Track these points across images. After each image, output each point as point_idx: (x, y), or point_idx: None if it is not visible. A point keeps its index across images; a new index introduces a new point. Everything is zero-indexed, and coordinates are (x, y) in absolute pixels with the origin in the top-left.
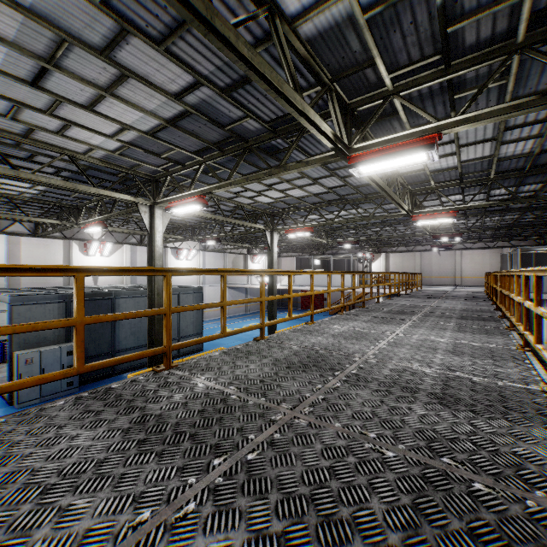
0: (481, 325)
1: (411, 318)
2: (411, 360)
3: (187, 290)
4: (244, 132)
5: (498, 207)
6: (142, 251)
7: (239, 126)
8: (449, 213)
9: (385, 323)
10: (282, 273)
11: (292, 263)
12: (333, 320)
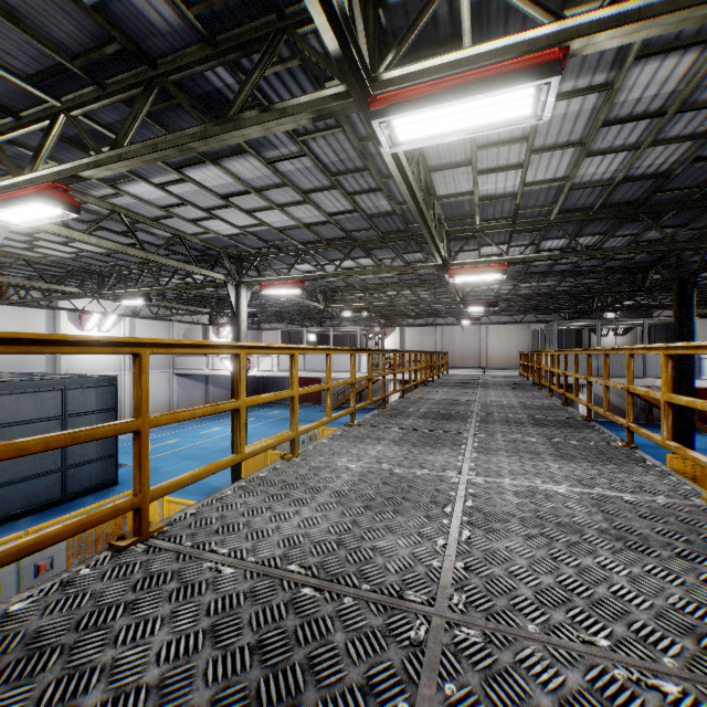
0: (579, 438)
1: (467, 428)
2: (569, 604)
3: (84, 381)
4: (139, 30)
5: (541, 268)
6: (4, 314)
7: (124, 8)
8: (498, 266)
9: (431, 444)
10: (214, 349)
11: (278, 339)
12: (338, 444)
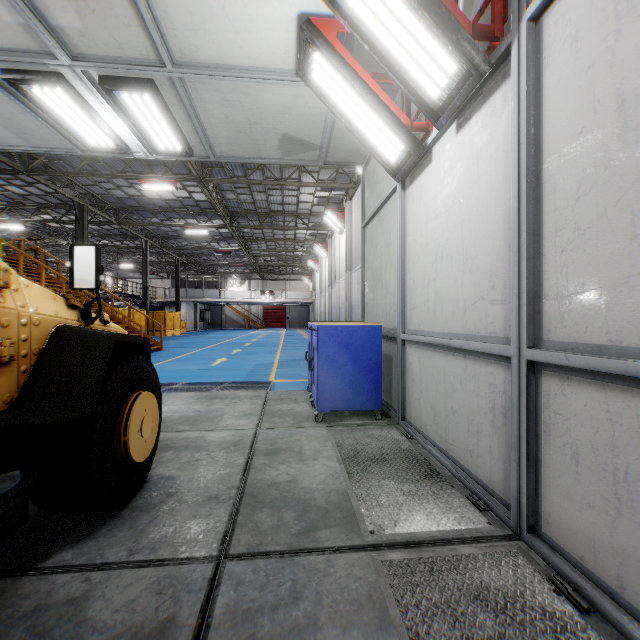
0: None
1: None
2: None
3: None
4: None
5: None
6: None
7: None
8: None
9: None
10: None
11: None
12: None
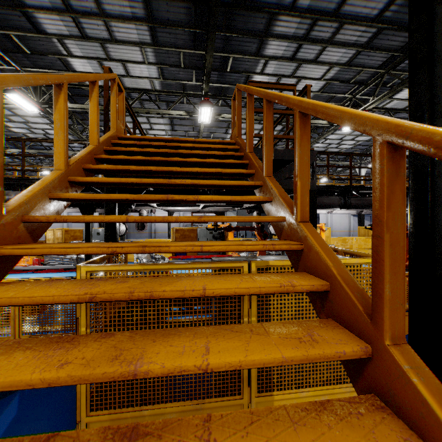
0: None
1: None
2: None
3: None
4: None
5: None
6: None
7: None
8: None
9: None
10: None
11: None
12: None
